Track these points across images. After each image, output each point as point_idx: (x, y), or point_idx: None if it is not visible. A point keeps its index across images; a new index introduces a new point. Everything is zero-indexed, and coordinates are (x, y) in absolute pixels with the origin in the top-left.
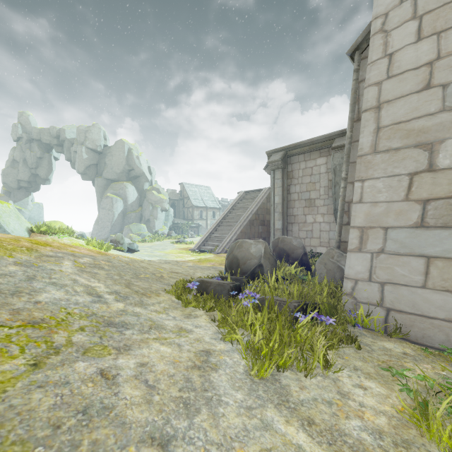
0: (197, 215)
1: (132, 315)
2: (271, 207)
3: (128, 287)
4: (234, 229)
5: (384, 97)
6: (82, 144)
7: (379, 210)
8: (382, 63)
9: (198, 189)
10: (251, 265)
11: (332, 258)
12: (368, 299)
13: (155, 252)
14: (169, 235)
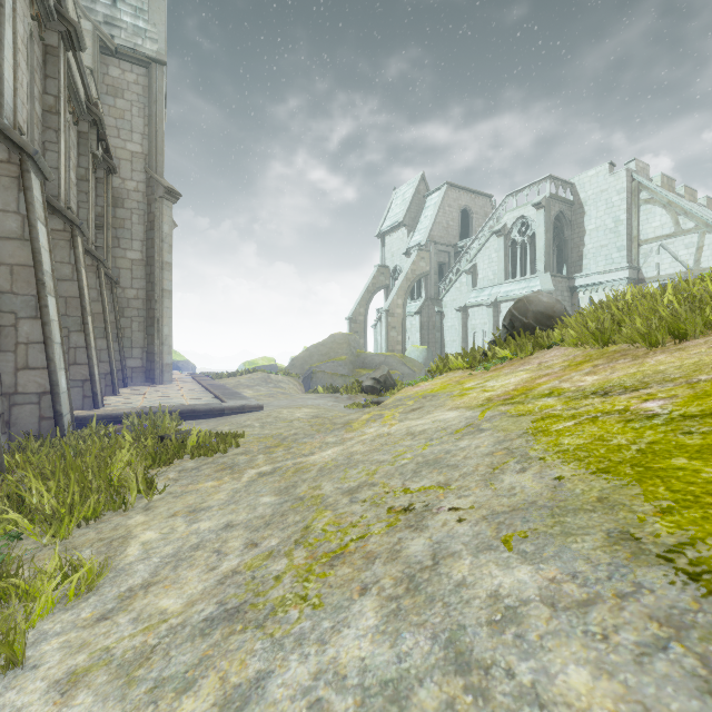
0: None
1: (172, 678)
2: None
3: None
4: None
5: None
6: None
7: None
8: None
9: None
10: None
11: None
12: None
13: None
14: None
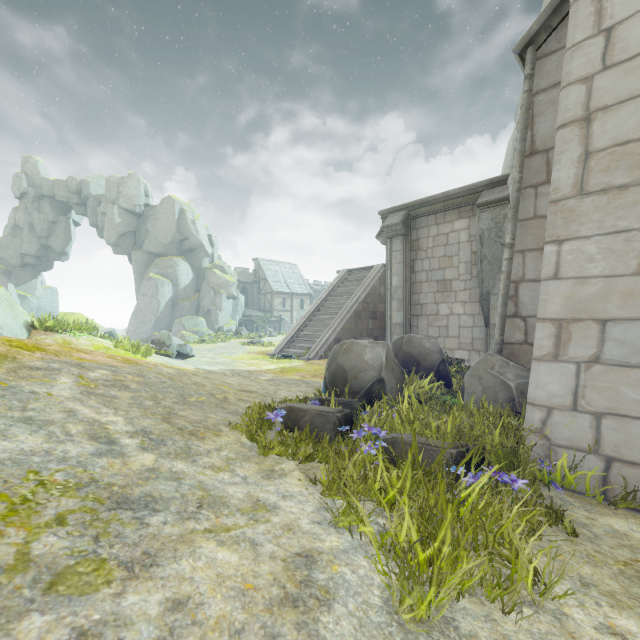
0: (278, 304)
1: (168, 478)
2: (387, 293)
3: (167, 421)
4: (333, 325)
5: (598, 102)
6: (114, 203)
7: (591, 290)
8: (593, 46)
9: (279, 268)
10: (366, 379)
11: (492, 369)
12: (571, 441)
13: (217, 358)
14: (239, 333)
